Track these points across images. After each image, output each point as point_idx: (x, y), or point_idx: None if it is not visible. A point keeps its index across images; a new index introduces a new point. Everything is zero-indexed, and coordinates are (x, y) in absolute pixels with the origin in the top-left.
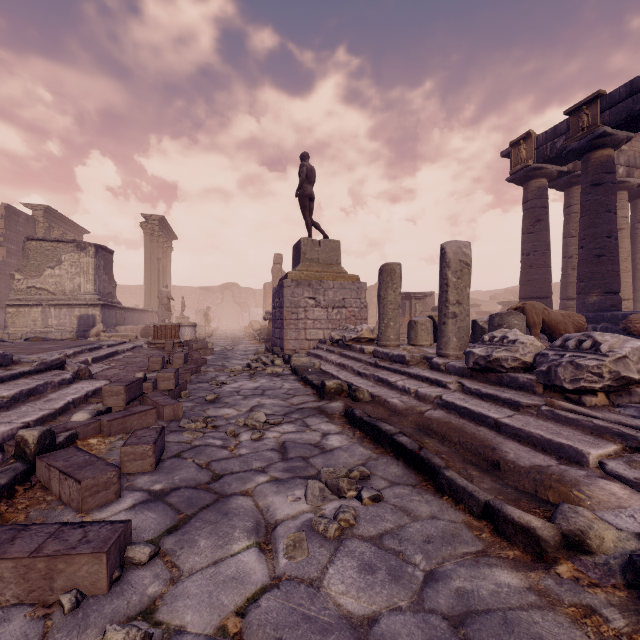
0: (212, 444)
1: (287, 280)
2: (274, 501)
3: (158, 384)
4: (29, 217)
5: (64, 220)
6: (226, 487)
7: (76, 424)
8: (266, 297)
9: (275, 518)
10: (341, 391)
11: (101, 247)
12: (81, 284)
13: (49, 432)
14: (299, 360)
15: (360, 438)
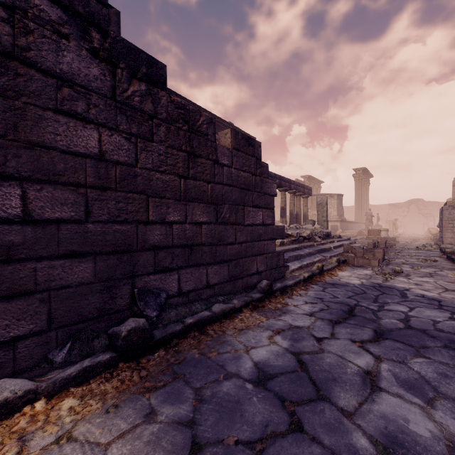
0: (397, 256)
1: (445, 206)
2: (410, 260)
3: (379, 245)
4: (302, 182)
5: (314, 179)
6: (400, 258)
7: (364, 248)
8: None
9: (409, 260)
10: (453, 253)
11: (338, 194)
12: (331, 212)
13: (363, 247)
14: (445, 246)
15: (445, 259)
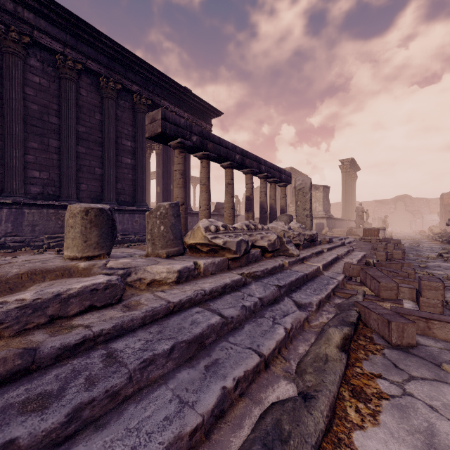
0: None
1: None
2: None
3: (393, 255)
4: None
5: (297, 172)
6: None
7: (374, 262)
8: (443, 205)
9: None
10: None
11: (324, 186)
12: (316, 207)
13: (373, 261)
14: None
15: None
